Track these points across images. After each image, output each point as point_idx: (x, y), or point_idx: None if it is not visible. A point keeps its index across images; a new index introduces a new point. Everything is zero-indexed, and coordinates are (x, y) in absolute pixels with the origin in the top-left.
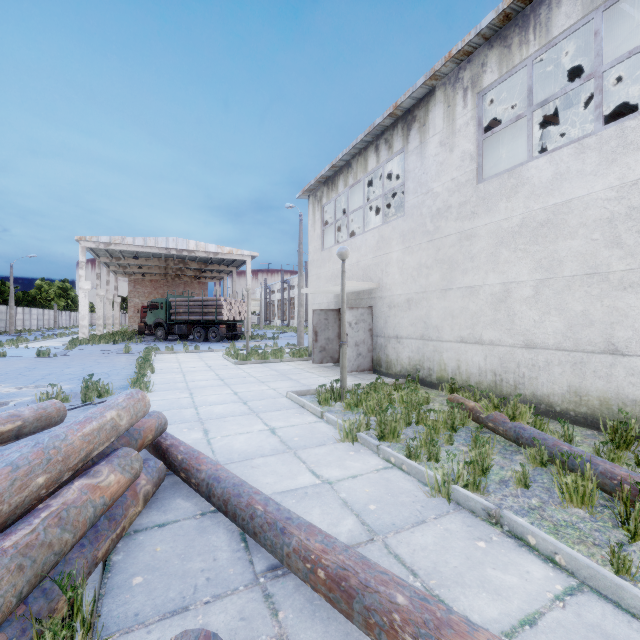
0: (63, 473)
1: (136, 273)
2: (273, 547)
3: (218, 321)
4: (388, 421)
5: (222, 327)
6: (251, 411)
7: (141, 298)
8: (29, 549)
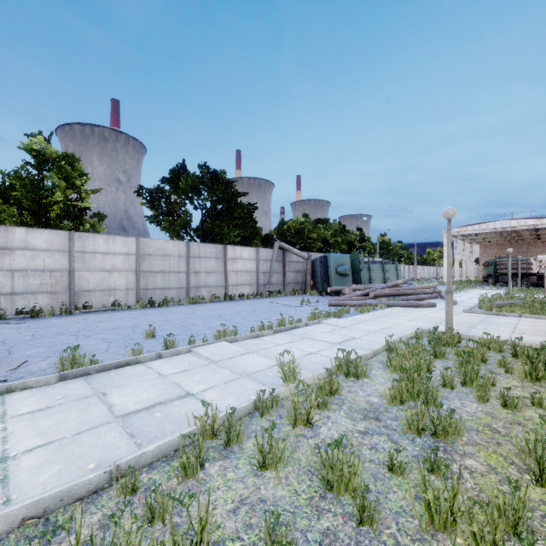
0: (423, 288)
1: (485, 241)
2: (444, 298)
3: (528, 273)
4: (493, 297)
5: (532, 278)
6: (472, 298)
7: (489, 257)
8: (420, 290)
